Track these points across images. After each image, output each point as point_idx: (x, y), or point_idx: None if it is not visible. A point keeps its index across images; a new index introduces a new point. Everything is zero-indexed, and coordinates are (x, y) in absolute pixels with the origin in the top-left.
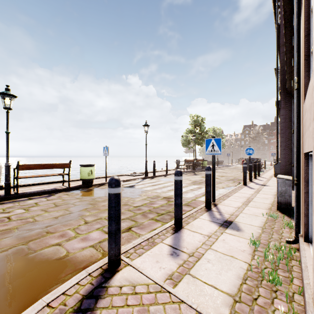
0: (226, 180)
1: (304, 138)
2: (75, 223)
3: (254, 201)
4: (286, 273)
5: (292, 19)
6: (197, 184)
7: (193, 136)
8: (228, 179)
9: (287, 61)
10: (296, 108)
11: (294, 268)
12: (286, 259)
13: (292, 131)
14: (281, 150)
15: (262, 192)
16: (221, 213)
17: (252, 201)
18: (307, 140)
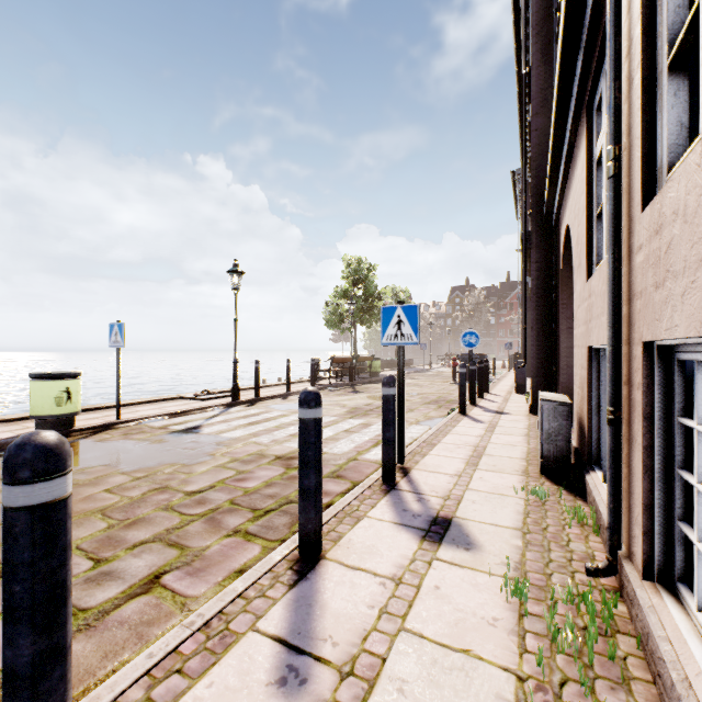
0: (423, 403)
1: (650, 299)
2: None
3: (489, 454)
4: (620, 693)
5: (581, 25)
6: (361, 416)
7: (351, 303)
8: (428, 401)
9: (555, 138)
10: (611, 225)
11: (630, 665)
12: (609, 642)
13: (553, 298)
14: (533, 338)
15: (501, 429)
16: (421, 494)
17: (485, 454)
18: (697, 299)
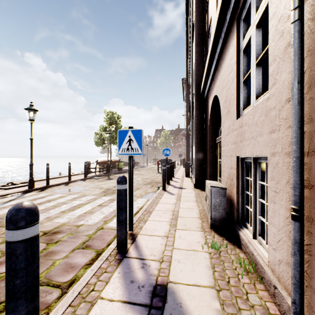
0: (144, 184)
1: None
2: None
3: (181, 216)
4: None
5: None
6: (110, 194)
7: (107, 133)
8: (146, 183)
9: (213, 46)
10: (296, 59)
11: None
12: None
13: (204, 133)
14: (196, 151)
15: (183, 198)
16: (144, 260)
17: (179, 216)
18: None
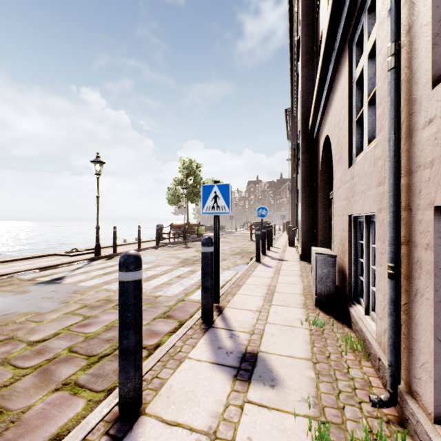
0: (232, 254)
1: None
2: None
3: (279, 291)
4: None
5: None
6: (190, 265)
7: (184, 188)
8: (235, 253)
9: (321, 73)
10: (392, 109)
11: None
12: None
13: (314, 185)
14: (302, 211)
15: (284, 271)
16: (233, 331)
17: (276, 292)
18: None
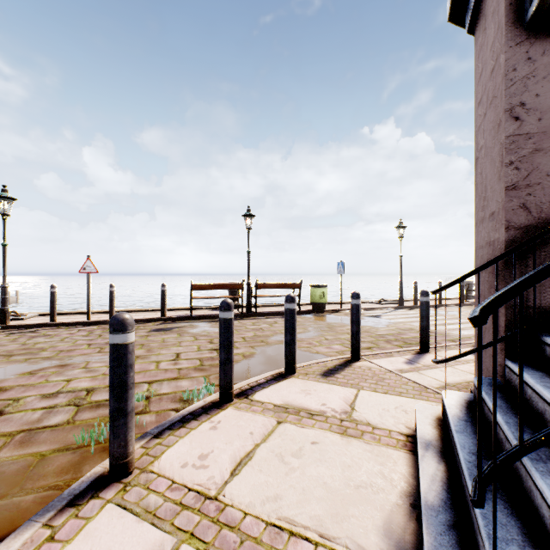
0: None
1: None
2: (316, 338)
3: None
4: None
5: None
6: None
7: None
8: None
9: None
10: None
11: None
12: None
13: None
14: None
15: None
16: None
17: None
18: None
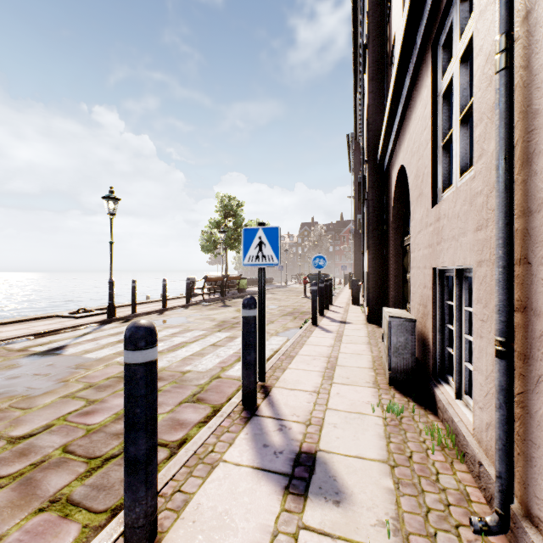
0: (281, 315)
1: None
2: None
3: (341, 365)
4: None
5: None
6: (228, 329)
7: (222, 231)
8: (285, 313)
9: (396, 86)
10: (502, 125)
11: None
12: None
13: (385, 228)
14: (369, 261)
15: (347, 338)
16: (283, 420)
17: (338, 365)
18: None
